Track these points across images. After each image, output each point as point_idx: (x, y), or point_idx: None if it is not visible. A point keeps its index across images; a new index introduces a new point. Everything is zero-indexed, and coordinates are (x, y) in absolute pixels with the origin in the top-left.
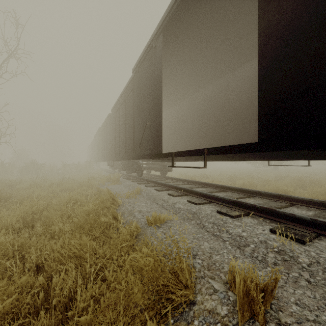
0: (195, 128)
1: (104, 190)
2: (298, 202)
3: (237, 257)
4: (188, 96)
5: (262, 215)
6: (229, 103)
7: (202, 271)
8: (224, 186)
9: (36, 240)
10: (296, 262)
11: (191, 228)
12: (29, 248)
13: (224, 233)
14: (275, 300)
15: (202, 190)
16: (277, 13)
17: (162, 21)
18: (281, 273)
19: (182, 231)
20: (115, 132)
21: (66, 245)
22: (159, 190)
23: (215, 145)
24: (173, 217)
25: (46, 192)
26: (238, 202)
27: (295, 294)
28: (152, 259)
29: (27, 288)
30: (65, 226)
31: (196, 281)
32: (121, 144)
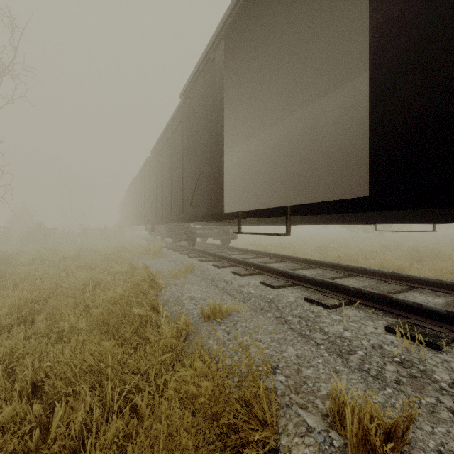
0: (271, 177)
1: (140, 267)
2: (421, 284)
3: (339, 371)
4: (260, 132)
5: (371, 304)
6: (319, 142)
7: (288, 395)
8: (312, 261)
9: (34, 344)
10: (430, 379)
11: (267, 325)
12: (24, 356)
13: (317, 332)
14: (405, 445)
15: (282, 267)
16: (400, 0)
17: (224, 21)
18: (408, 397)
19: (254, 328)
20: (156, 183)
21: (78, 354)
22: (219, 266)
23: (299, 202)
24: (240, 307)
25: (55, 270)
26: (335, 285)
27: (435, 435)
28: (209, 383)
29: (15, 422)
30: (79, 322)
31: (279, 413)
32: (165, 200)
